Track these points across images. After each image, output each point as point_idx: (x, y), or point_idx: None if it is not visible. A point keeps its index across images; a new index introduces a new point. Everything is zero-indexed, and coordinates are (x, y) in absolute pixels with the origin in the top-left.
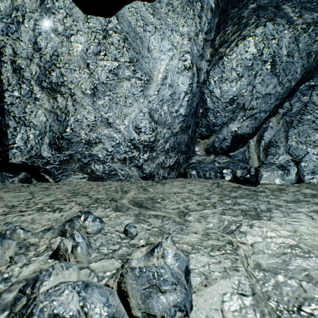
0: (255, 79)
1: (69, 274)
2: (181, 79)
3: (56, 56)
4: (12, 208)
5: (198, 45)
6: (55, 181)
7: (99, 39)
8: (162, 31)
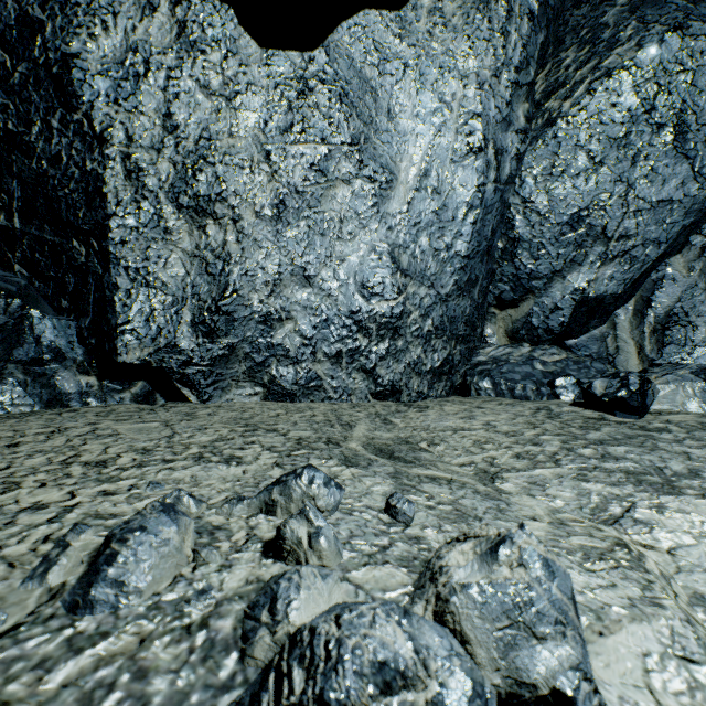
0: (634, 168)
1: (328, 589)
2: (460, 176)
3: (207, 140)
4: (147, 455)
5: (499, 97)
6: (201, 399)
7: (289, 98)
8: (420, 72)
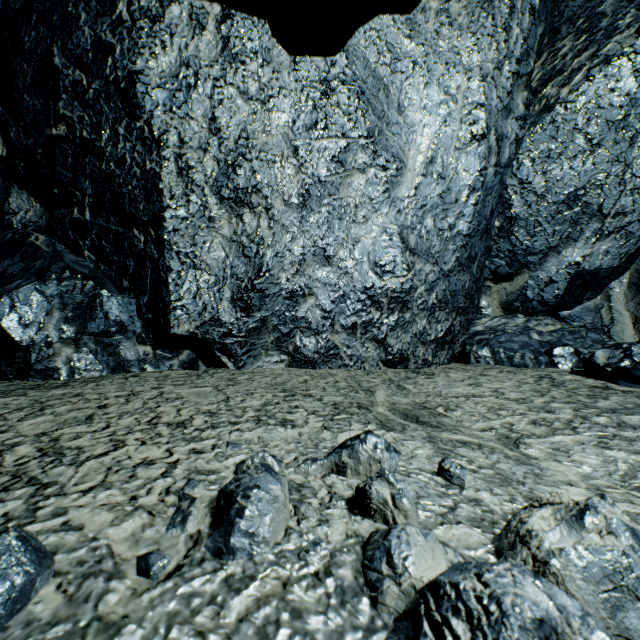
0: (632, 149)
1: (430, 546)
2: (463, 162)
3: (245, 139)
4: (214, 417)
5: (501, 87)
6: (237, 366)
7: (314, 98)
8: (427, 68)
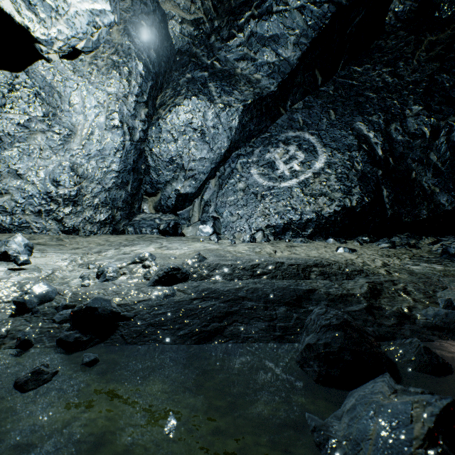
0: (190, 144)
1: None
2: (111, 136)
3: None
4: None
5: (129, 106)
6: None
7: (4, 92)
8: (86, 88)
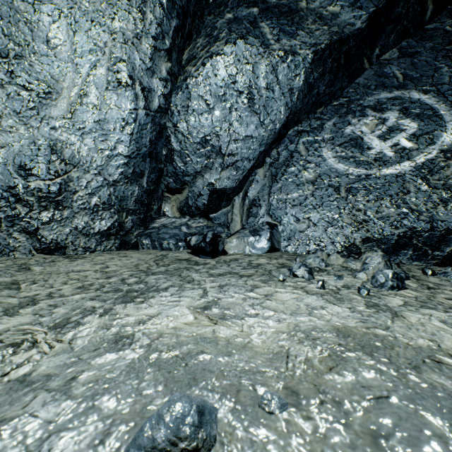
0: (231, 115)
1: None
2: (116, 100)
3: None
4: None
5: (143, 53)
6: None
7: None
8: (75, 19)
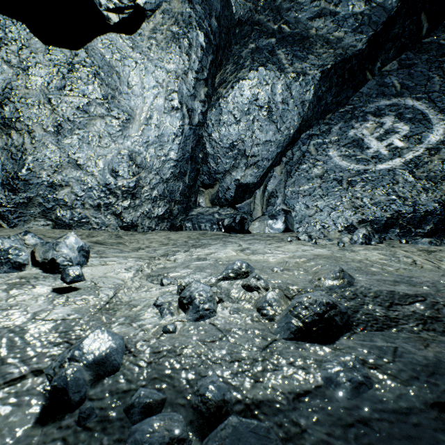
0: (254, 125)
1: None
2: (170, 120)
3: (10, 89)
4: None
5: (188, 84)
6: (10, 226)
7: (63, 72)
8: (145, 67)
